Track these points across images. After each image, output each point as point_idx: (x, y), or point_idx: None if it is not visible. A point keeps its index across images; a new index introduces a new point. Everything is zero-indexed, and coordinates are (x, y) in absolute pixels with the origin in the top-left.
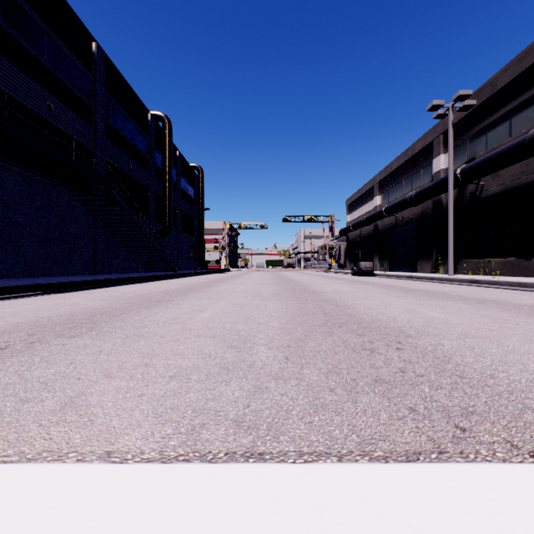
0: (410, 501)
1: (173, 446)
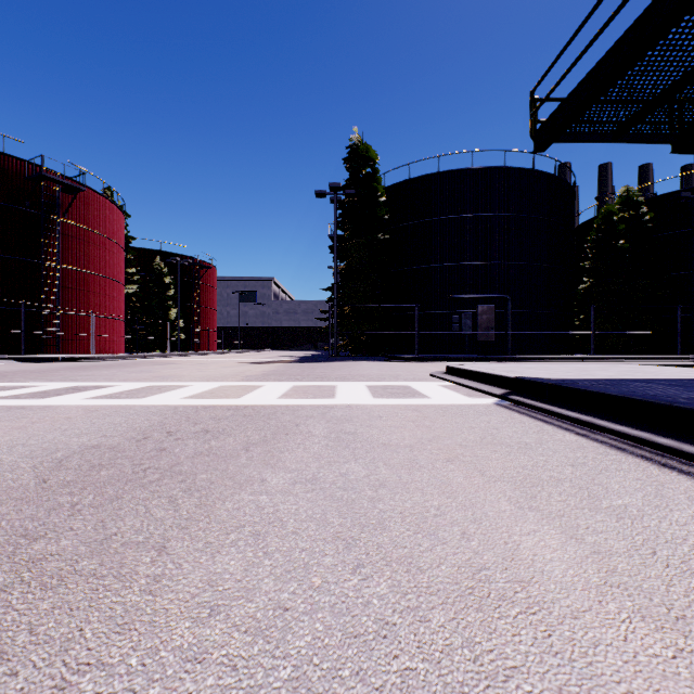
0: (8, 403)
1: (58, 406)
